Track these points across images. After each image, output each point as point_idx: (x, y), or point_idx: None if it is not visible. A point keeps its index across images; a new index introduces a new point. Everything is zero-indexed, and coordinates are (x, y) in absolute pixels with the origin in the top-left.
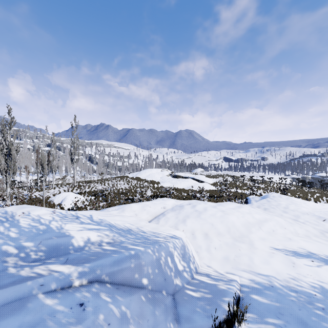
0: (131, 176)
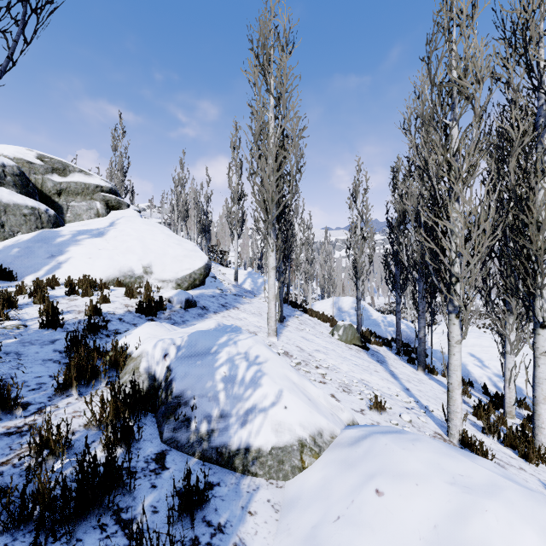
0: None
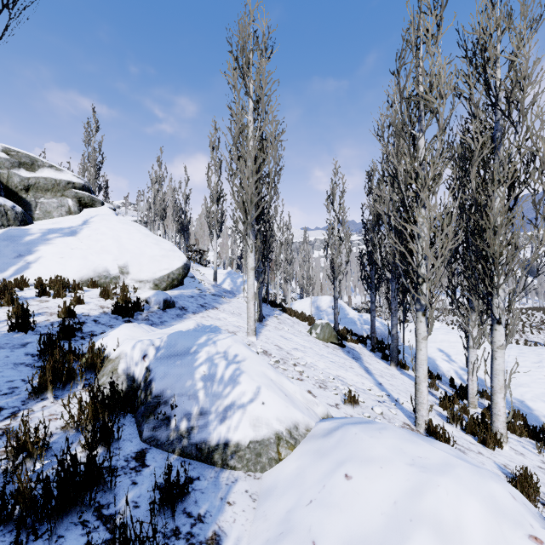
0: None
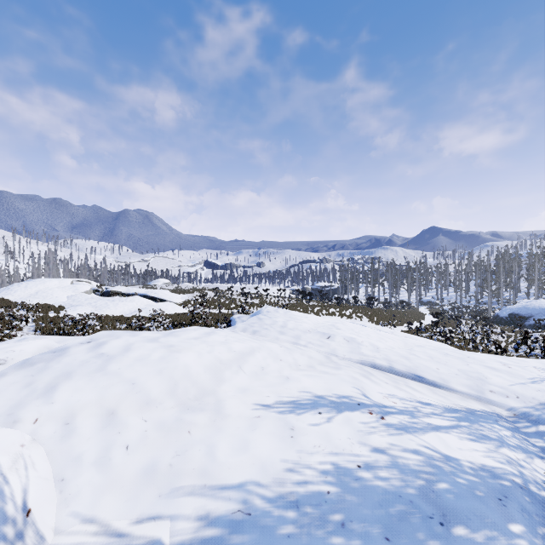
0: None
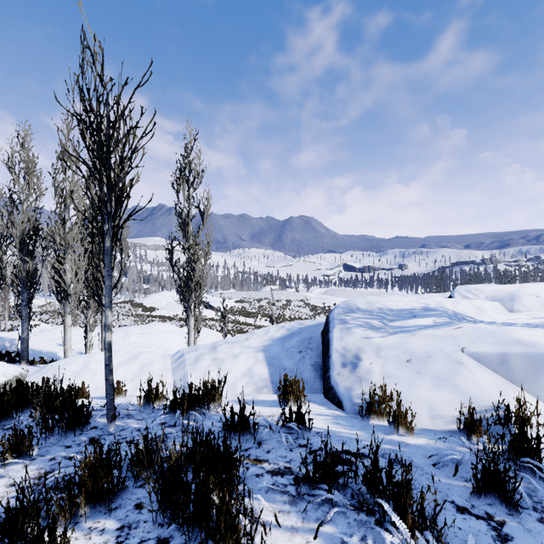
0: (138, 300)
